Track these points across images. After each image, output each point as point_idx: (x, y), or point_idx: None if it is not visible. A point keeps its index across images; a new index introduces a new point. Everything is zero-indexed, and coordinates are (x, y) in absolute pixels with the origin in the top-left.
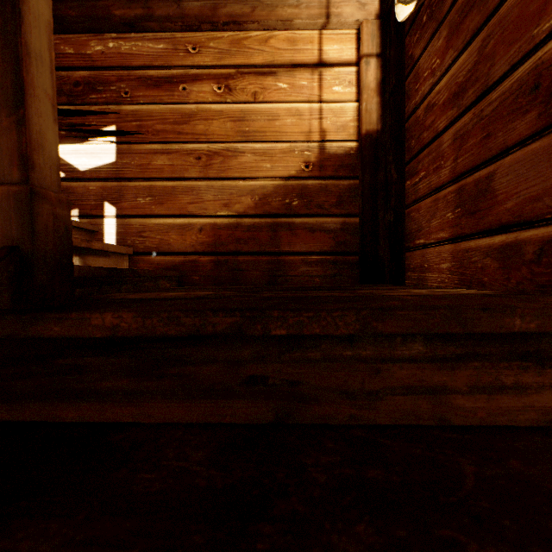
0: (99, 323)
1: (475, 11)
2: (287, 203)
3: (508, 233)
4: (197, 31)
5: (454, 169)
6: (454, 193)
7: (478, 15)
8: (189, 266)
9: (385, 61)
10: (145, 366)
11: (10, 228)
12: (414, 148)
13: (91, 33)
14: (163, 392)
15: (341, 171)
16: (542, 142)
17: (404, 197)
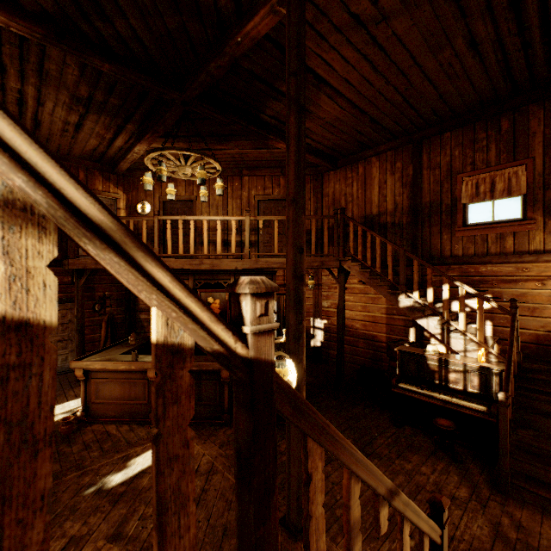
0: (538, 376)
1: None
2: None
3: None
4: (527, 263)
5: None
6: None
7: None
8: (523, 347)
9: None
10: (545, 383)
11: (516, 359)
12: None
13: (480, 264)
14: (548, 387)
15: None
16: None
17: None
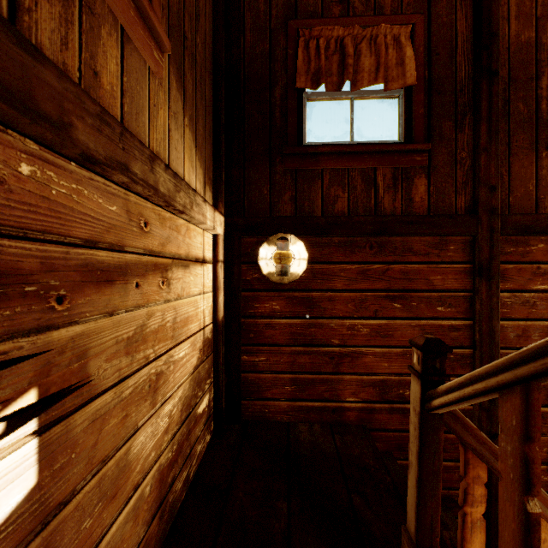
0: None
1: (305, 308)
2: (194, 394)
3: (322, 402)
4: (148, 199)
5: (291, 367)
6: (291, 378)
7: (307, 311)
8: None
9: (226, 267)
10: None
11: None
12: (253, 340)
13: None
14: None
15: (209, 349)
16: (335, 376)
17: (242, 365)
